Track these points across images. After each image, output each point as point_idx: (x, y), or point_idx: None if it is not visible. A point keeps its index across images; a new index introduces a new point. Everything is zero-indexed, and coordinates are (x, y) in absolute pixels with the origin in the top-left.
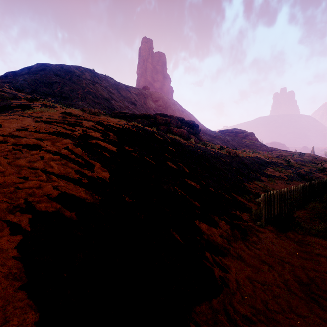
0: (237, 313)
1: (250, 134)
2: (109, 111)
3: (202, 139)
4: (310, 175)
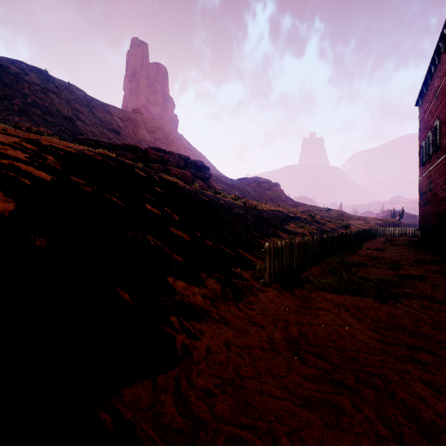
0: (193, 388)
1: (275, 184)
2: (71, 137)
3: (213, 187)
4: (334, 232)
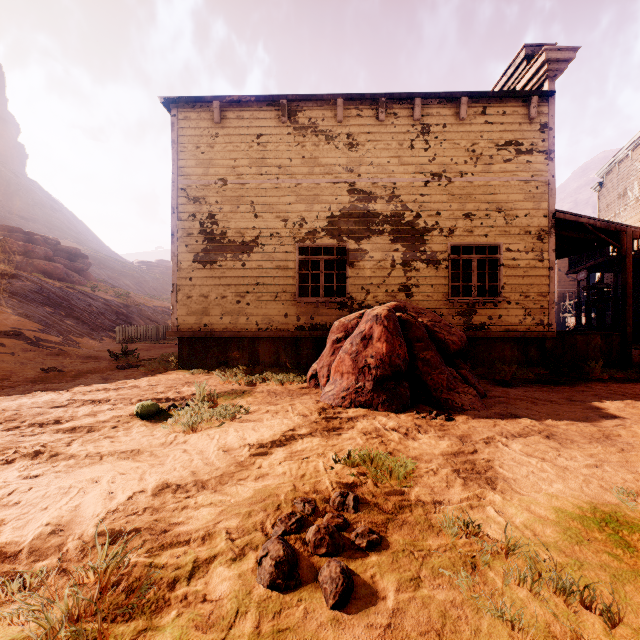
0: None
1: None
2: None
3: (93, 279)
4: None
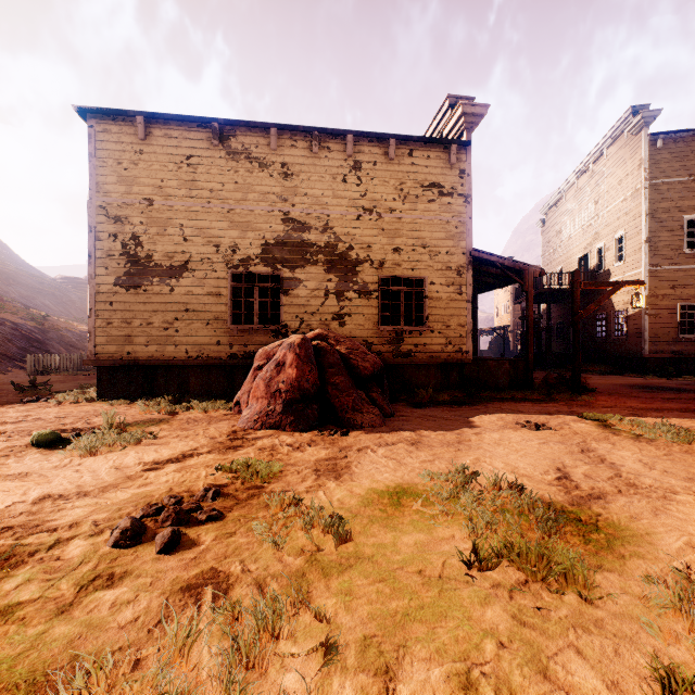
0: None
1: None
2: None
3: None
4: None
